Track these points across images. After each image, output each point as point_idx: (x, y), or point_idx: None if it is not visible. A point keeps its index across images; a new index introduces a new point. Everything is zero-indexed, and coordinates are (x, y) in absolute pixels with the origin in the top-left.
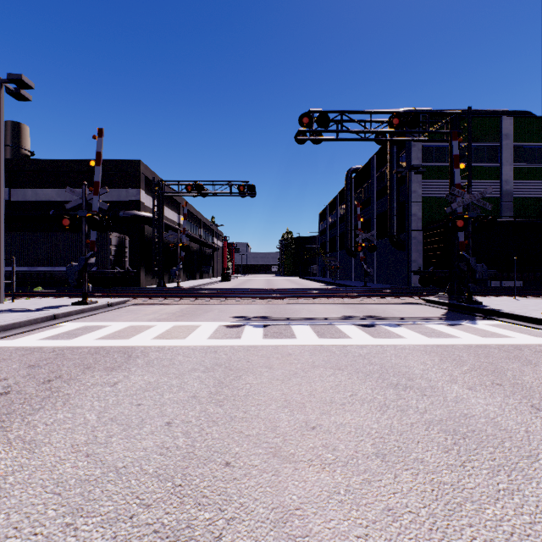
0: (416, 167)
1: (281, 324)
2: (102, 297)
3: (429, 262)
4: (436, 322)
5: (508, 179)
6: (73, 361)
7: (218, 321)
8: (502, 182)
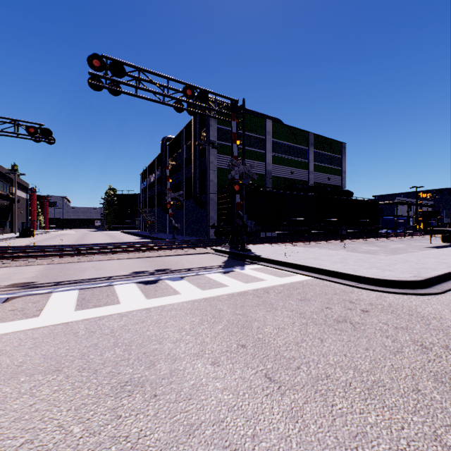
0: (212, 142)
1: (38, 294)
2: None
3: (221, 219)
4: (216, 270)
5: (270, 162)
6: None
7: None
8: (266, 164)
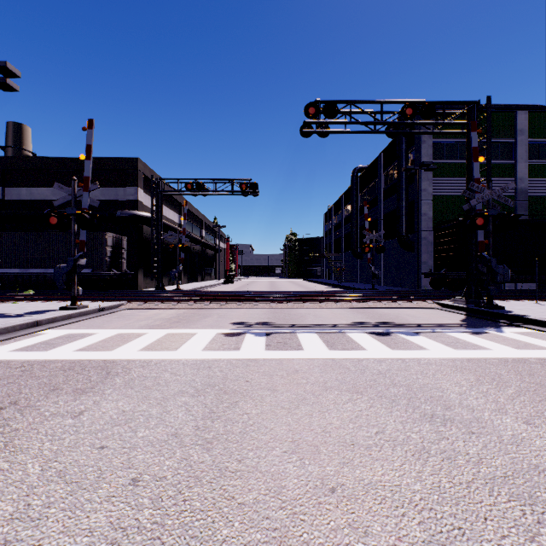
0: (426, 164)
1: (286, 332)
2: (94, 301)
3: (441, 264)
4: (457, 329)
5: (523, 176)
6: (39, 380)
7: (216, 328)
8: (517, 180)
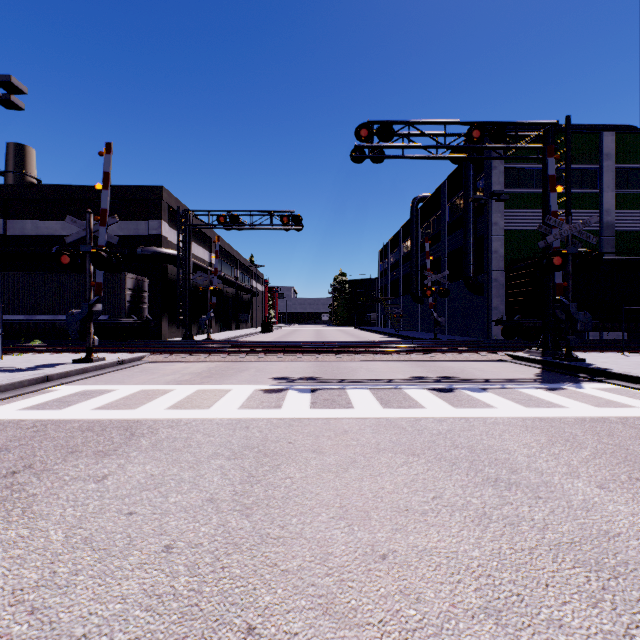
0: (497, 193)
1: (334, 388)
2: (112, 353)
3: (514, 310)
4: (531, 385)
5: (609, 208)
6: (55, 441)
7: (254, 384)
8: (602, 212)
